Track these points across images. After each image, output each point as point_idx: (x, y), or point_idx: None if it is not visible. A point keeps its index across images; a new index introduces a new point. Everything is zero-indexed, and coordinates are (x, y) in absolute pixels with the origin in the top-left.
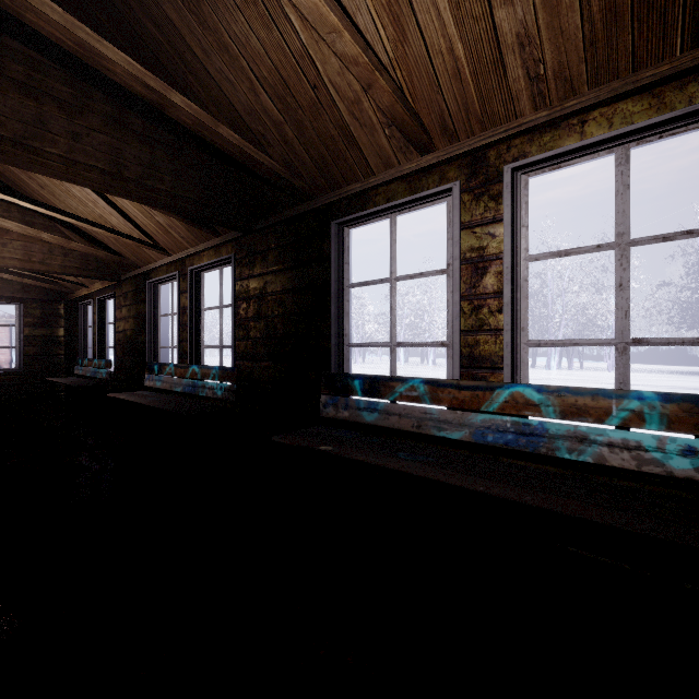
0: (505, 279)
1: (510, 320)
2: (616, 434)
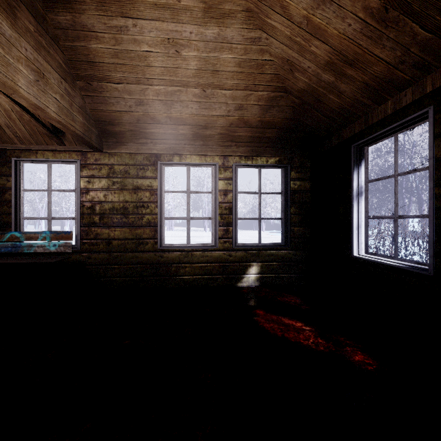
0: (12, 196)
1: (14, 210)
2: (40, 243)
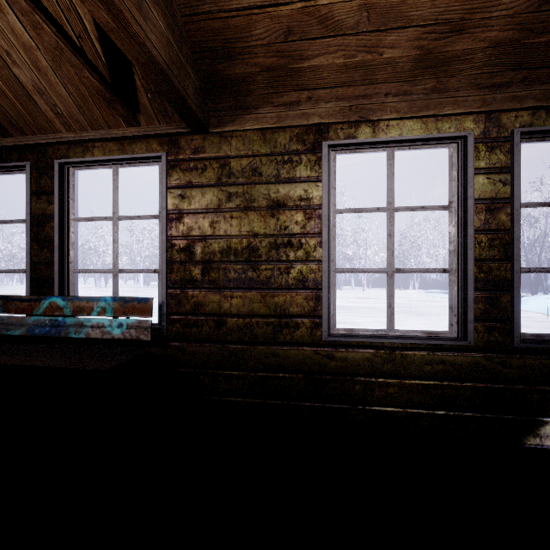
0: (55, 231)
1: (58, 257)
2: (95, 320)
